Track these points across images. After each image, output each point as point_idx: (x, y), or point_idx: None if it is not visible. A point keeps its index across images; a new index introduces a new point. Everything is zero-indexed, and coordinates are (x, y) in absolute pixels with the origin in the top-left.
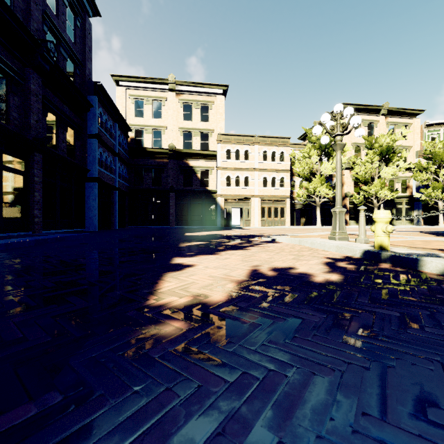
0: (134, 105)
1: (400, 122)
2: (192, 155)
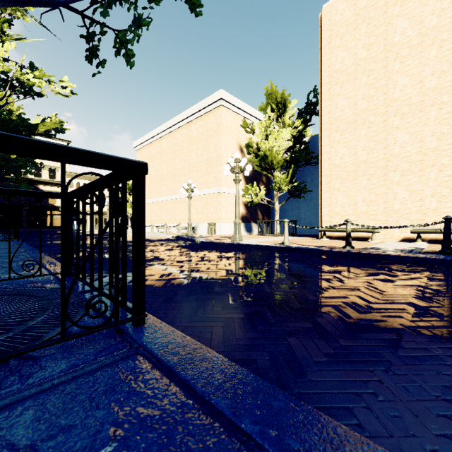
0: None
1: None
2: (42, 182)
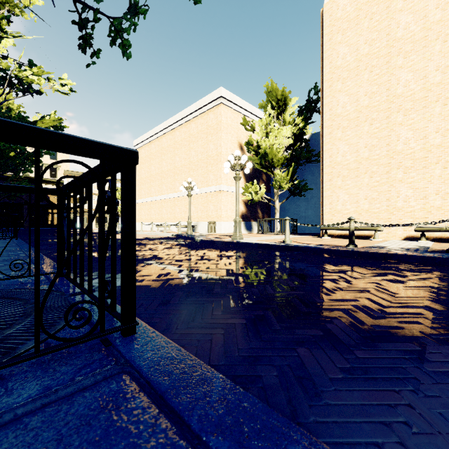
0: None
1: None
2: (44, 181)
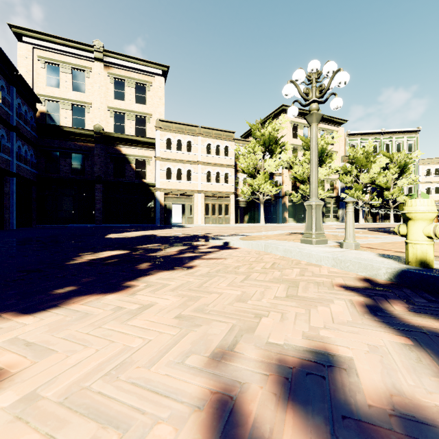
0: (45, 71)
1: (329, 129)
2: (125, 140)
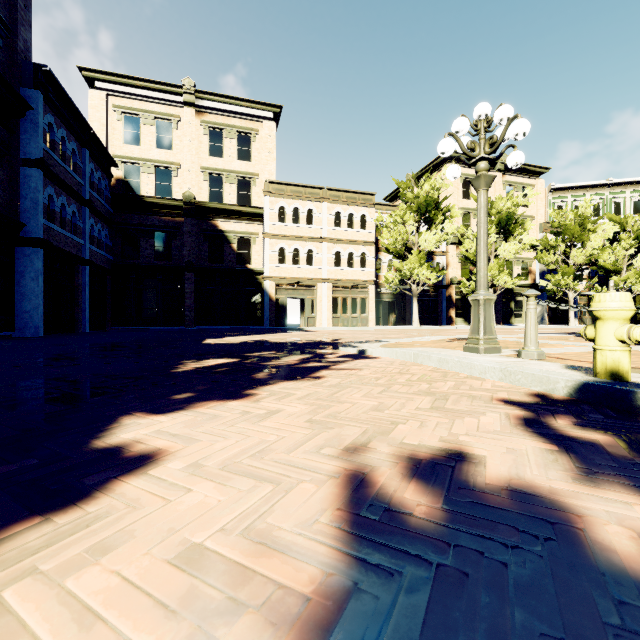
0: (122, 124)
1: (520, 182)
2: (223, 212)
